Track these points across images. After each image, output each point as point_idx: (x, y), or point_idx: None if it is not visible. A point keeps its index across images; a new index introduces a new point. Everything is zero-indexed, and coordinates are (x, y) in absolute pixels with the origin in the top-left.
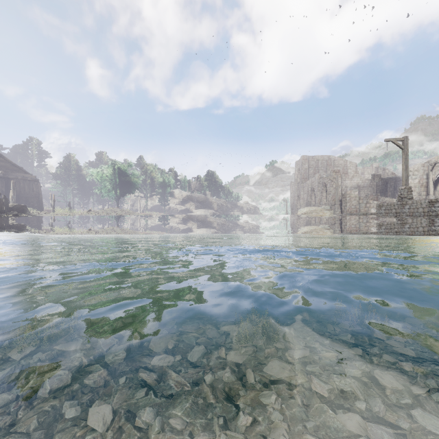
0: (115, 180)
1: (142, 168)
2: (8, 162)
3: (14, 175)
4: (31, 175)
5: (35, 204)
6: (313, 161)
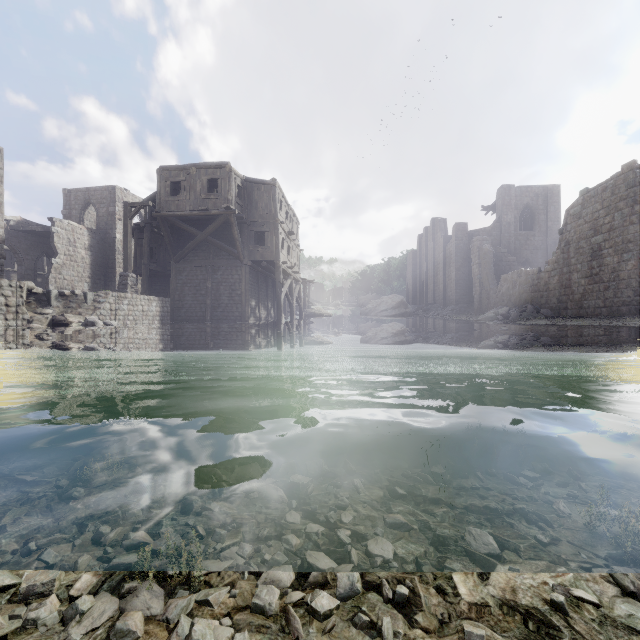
0: None
1: None
2: None
3: None
4: None
5: None
6: None
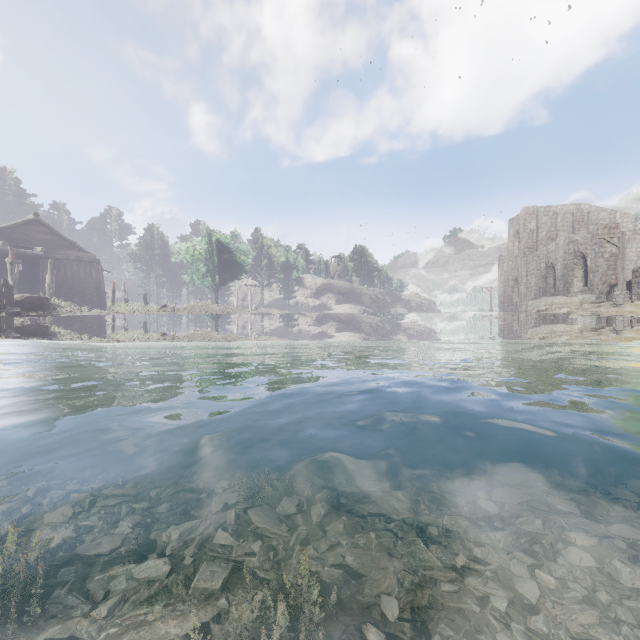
0: (212, 259)
1: (255, 242)
2: (55, 235)
3: (63, 254)
4: (89, 253)
5: (94, 298)
6: (547, 216)
